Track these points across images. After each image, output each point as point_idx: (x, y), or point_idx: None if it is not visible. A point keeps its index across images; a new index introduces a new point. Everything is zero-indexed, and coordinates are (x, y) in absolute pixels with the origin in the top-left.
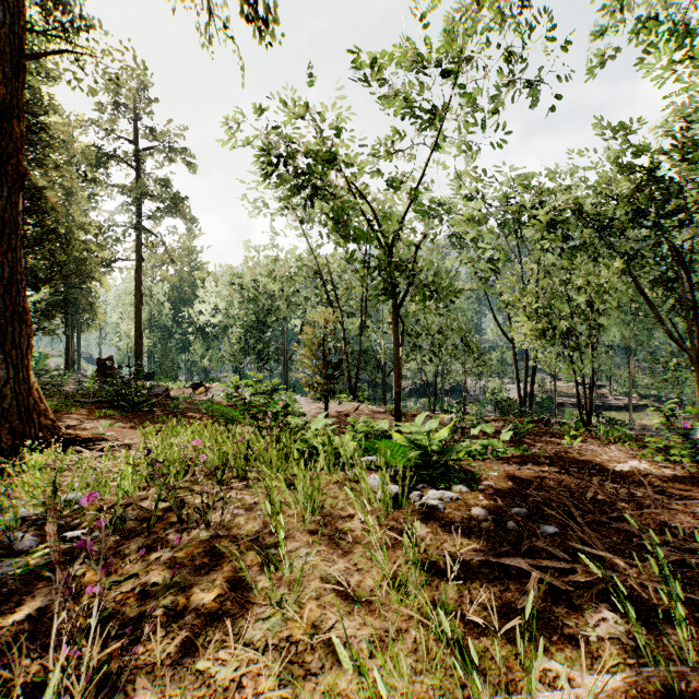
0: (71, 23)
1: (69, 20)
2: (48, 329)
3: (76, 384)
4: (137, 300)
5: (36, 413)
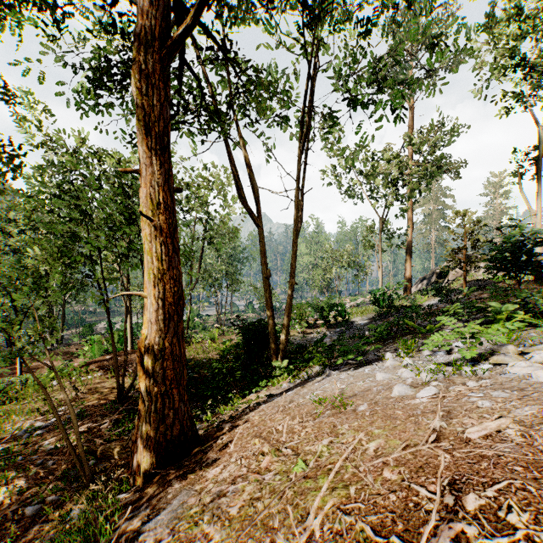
0: None
1: None
2: None
3: None
4: None
5: None
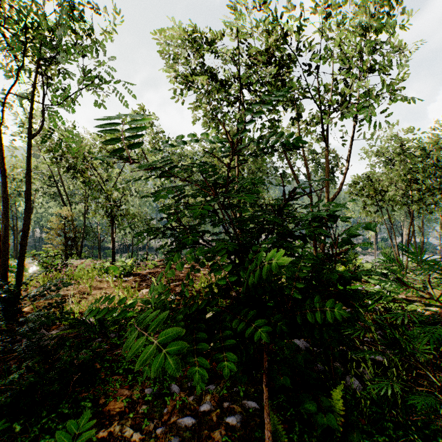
0: None
1: None
2: None
3: None
4: None
5: None
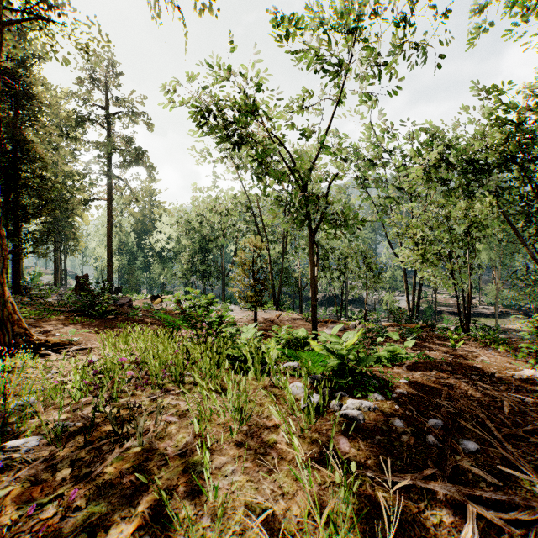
0: (48, 4)
1: (46, 1)
2: (40, 253)
3: (59, 297)
4: (108, 231)
5: (10, 323)
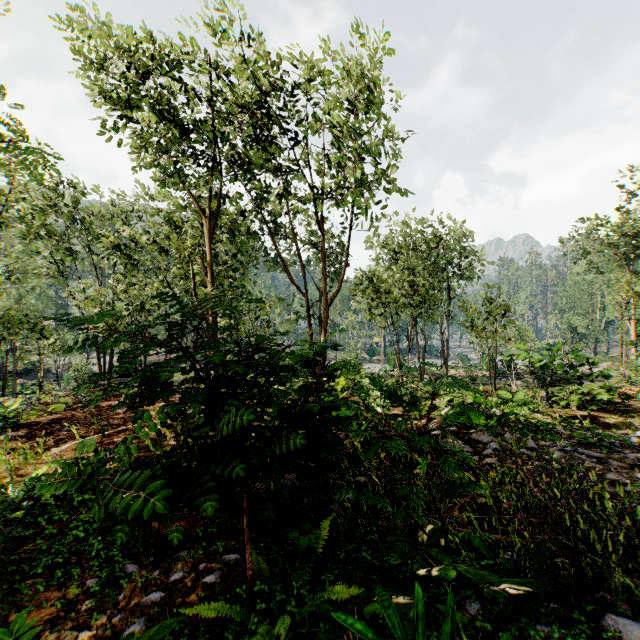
0: None
1: None
2: None
3: None
4: None
5: None
